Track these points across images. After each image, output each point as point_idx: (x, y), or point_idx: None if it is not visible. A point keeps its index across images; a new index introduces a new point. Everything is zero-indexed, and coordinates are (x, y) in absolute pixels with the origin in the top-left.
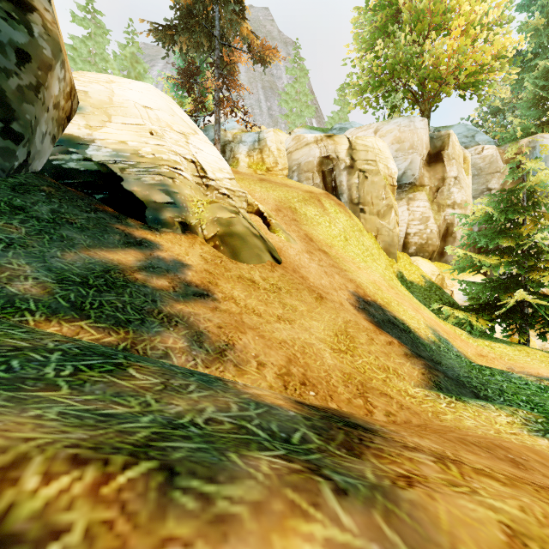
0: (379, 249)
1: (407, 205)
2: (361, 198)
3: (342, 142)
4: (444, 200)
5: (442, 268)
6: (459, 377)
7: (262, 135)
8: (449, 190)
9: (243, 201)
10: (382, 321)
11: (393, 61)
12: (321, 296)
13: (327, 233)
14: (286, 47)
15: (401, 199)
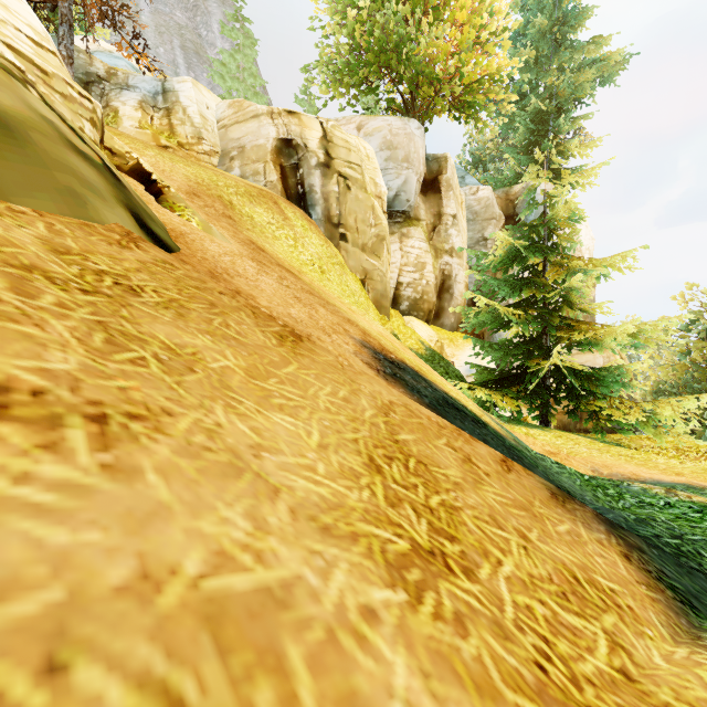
0: (367, 299)
1: (399, 243)
2: (342, 218)
3: (313, 126)
4: (442, 243)
5: (440, 332)
6: (634, 528)
7: (170, 82)
8: (448, 230)
9: (82, 117)
10: (437, 402)
11: (382, 35)
12: (294, 332)
13: (291, 255)
14: (224, 5)
15: (392, 233)
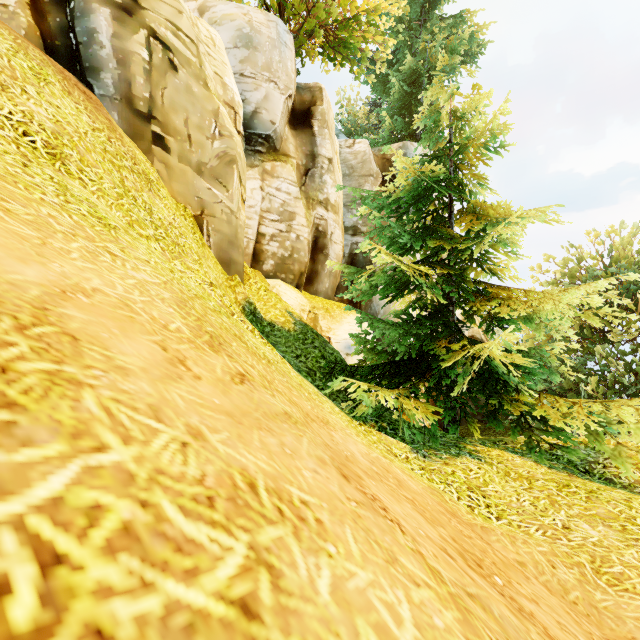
0: (204, 245)
1: (261, 179)
2: (157, 109)
3: None
4: (316, 191)
5: (313, 300)
6: None
7: None
8: (323, 176)
9: None
10: None
11: None
12: None
13: None
14: None
15: (250, 164)
